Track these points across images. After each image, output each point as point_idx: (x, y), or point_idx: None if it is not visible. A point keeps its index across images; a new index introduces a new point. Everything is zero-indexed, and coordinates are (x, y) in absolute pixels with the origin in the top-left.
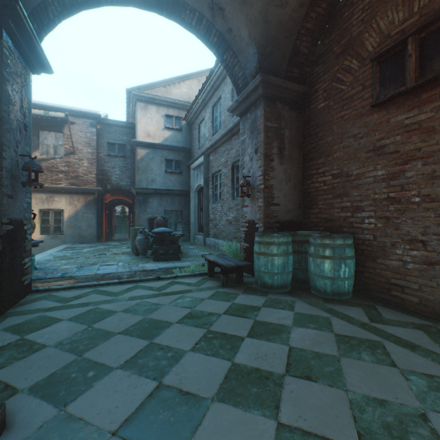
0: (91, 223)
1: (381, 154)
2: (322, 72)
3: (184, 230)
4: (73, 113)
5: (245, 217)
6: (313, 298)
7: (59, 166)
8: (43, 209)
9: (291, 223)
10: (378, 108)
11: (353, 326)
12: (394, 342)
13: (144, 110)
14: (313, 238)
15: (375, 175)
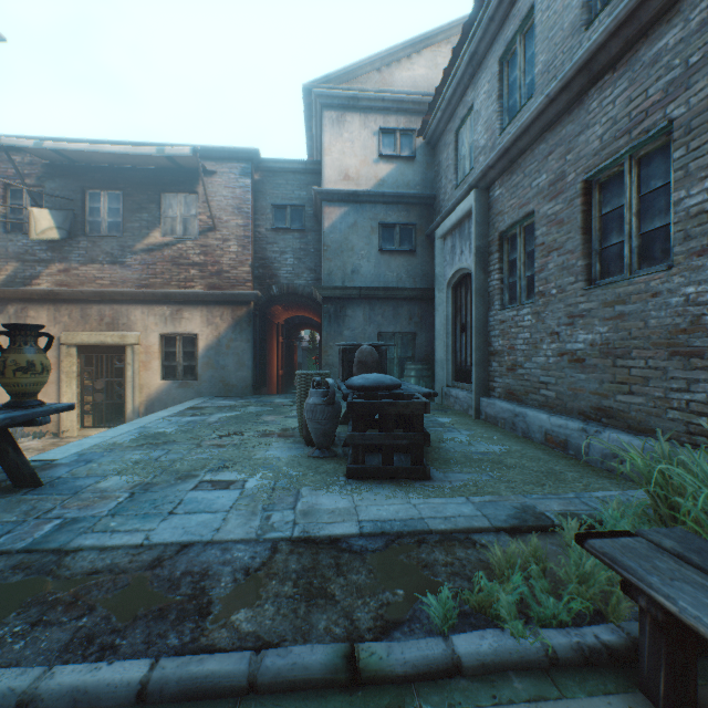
0: (242, 358)
1: None
2: None
3: (420, 376)
4: (212, 153)
5: None
6: None
7: (190, 254)
8: (166, 333)
9: None
10: None
11: None
12: None
13: (337, 125)
14: None
15: None
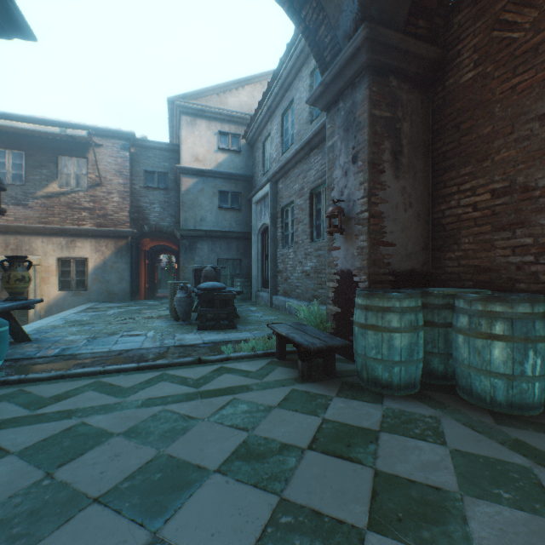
0: (122, 275)
1: None
2: (470, 19)
3: (243, 285)
4: (99, 132)
5: (335, 266)
6: (471, 411)
7: (82, 201)
8: (62, 257)
9: (413, 274)
10: None
11: None
12: None
13: (191, 126)
14: (465, 302)
15: None
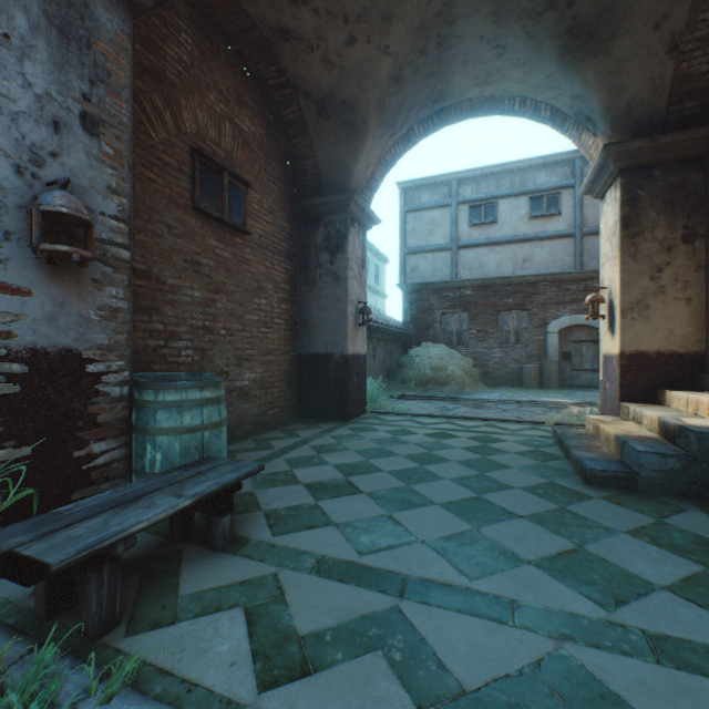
0: None
1: (200, 272)
2: None
3: None
4: None
5: (4, 336)
6: None
7: None
8: None
9: None
10: (197, 213)
11: (295, 451)
12: (305, 444)
13: None
14: None
15: (194, 296)
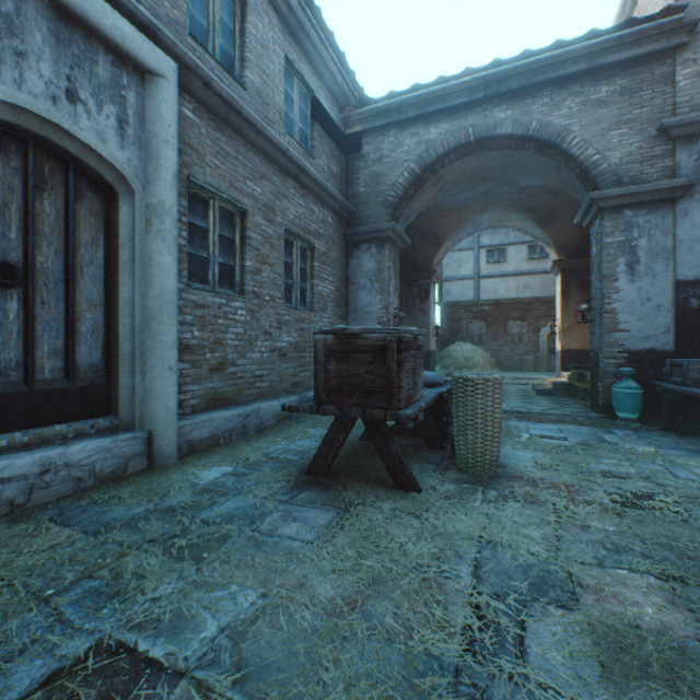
0: None
1: None
2: None
3: None
4: None
5: None
6: None
7: None
8: None
9: None
10: None
11: None
12: None
13: None
14: None
15: None
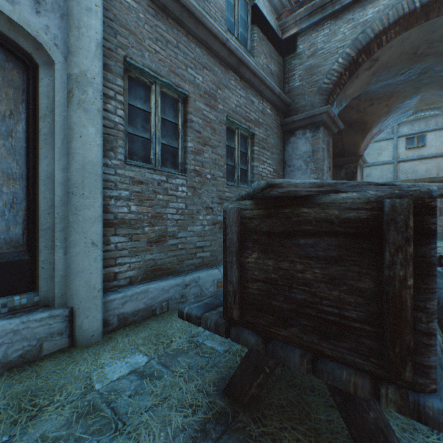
0: None
1: None
2: None
3: None
4: None
5: None
6: None
7: None
8: None
9: None
10: None
11: None
12: None
13: None
14: None
15: None
